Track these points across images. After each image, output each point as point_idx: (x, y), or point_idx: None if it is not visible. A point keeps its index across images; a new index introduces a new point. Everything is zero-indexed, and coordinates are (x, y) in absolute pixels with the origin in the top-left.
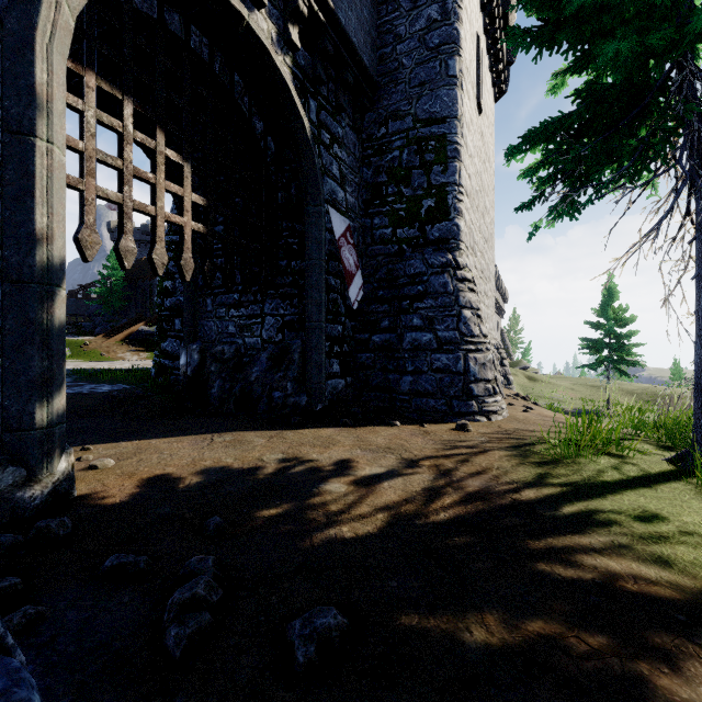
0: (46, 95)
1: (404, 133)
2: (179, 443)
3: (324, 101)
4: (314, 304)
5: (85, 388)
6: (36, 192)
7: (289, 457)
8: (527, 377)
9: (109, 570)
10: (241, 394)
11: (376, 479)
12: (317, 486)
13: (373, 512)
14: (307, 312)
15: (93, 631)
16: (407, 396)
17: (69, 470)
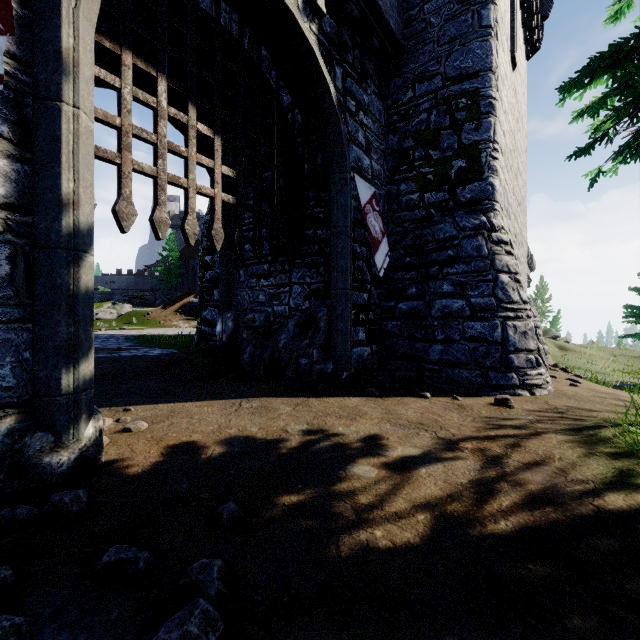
0: (72, 60)
1: (432, 94)
2: (209, 408)
3: (349, 68)
4: (339, 271)
5: (139, 352)
6: (62, 157)
7: (313, 429)
8: (557, 347)
9: (105, 567)
10: (270, 360)
11: (411, 464)
12: (344, 467)
13: (411, 511)
14: (333, 279)
15: None
16: (437, 366)
17: (97, 435)
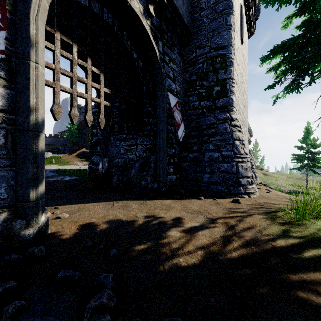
0: (35, 40)
1: (204, 55)
2: (98, 206)
3: (165, 41)
4: (161, 139)
5: (59, 178)
6: (30, 87)
7: (149, 215)
8: (262, 173)
9: (59, 279)
10: (127, 182)
11: (195, 230)
12: (164, 232)
13: (195, 250)
14: (157, 143)
15: (48, 320)
16: (206, 184)
17: (46, 220)
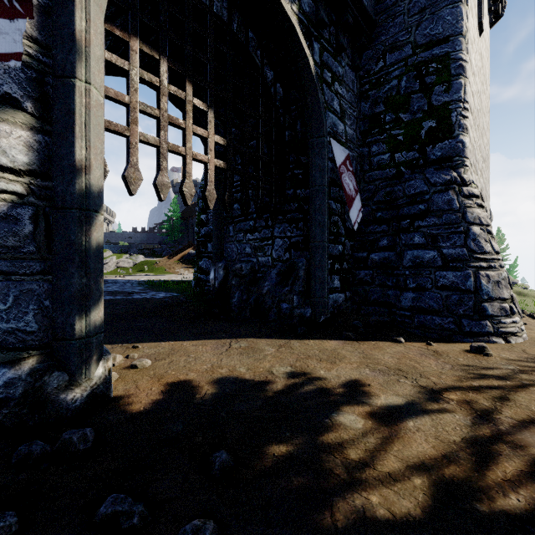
0: (85, 41)
1: (402, 62)
2: (203, 347)
3: (326, 43)
4: (317, 226)
5: (148, 295)
6: (76, 127)
7: (297, 372)
8: (515, 292)
9: (102, 519)
10: (255, 304)
11: (397, 415)
12: (329, 415)
13: (406, 472)
14: (311, 233)
15: None
16: (408, 312)
17: (106, 374)
